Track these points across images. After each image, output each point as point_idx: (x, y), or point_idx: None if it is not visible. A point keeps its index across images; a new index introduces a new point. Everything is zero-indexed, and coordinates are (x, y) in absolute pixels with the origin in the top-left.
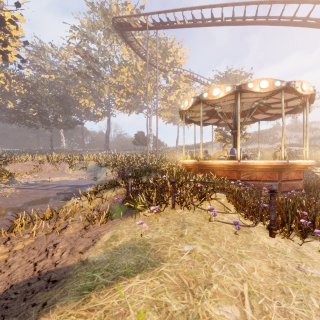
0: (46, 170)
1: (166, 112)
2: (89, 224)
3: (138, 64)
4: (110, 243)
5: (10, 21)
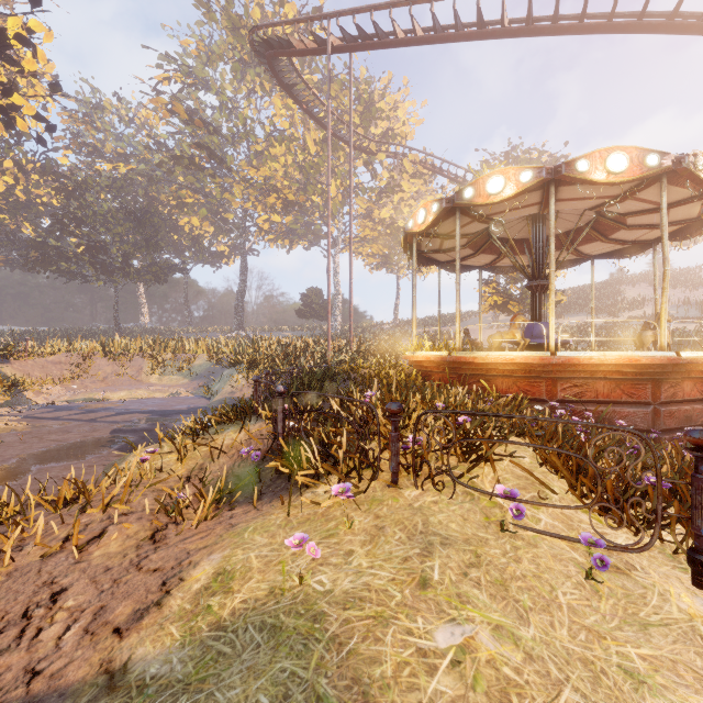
0: (98, 375)
1: (372, 245)
2: (168, 524)
3: (309, 137)
4: (206, 602)
5: (19, 39)
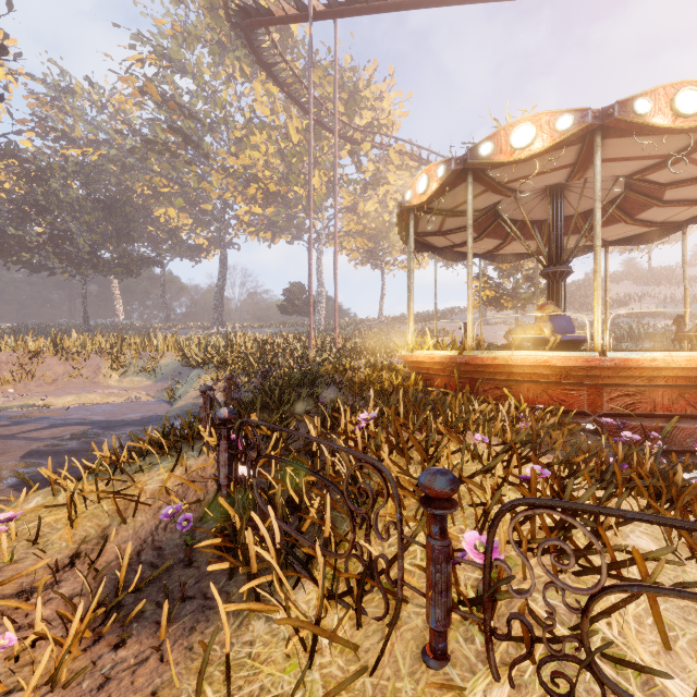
0: (46, 377)
1: (357, 239)
2: None
3: (292, 125)
4: None
5: None
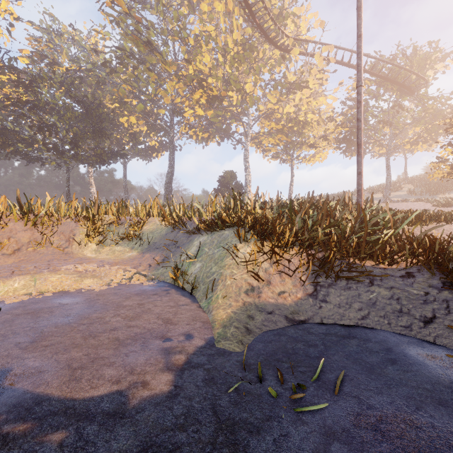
0: (3, 245)
1: (278, 135)
2: None
3: (231, 38)
4: None
5: None
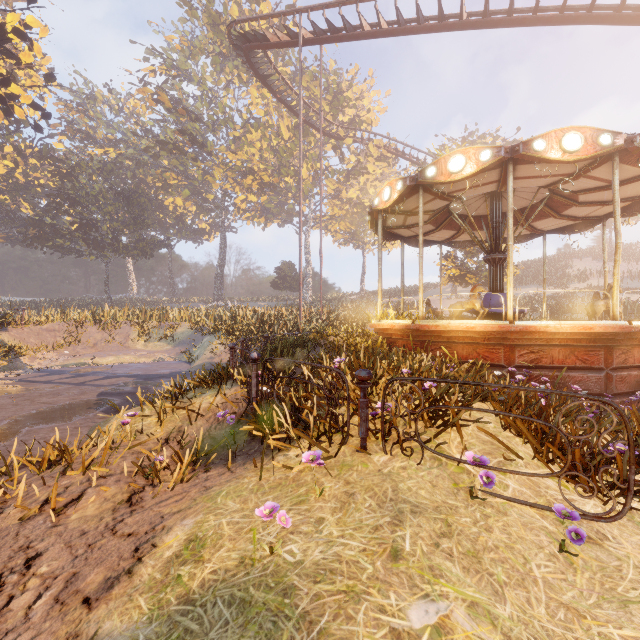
0: (89, 342)
1: (340, 223)
2: (145, 486)
3: (283, 124)
4: (176, 572)
5: (16, 33)
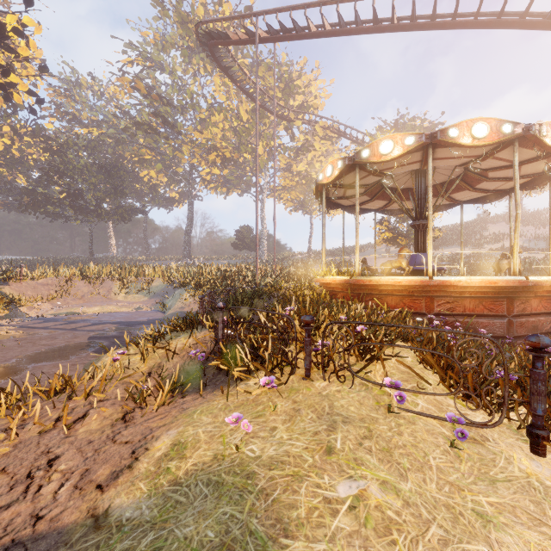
0: (77, 294)
1: (291, 192)
2: (135, 408)
3: (242, 108)
4: (166, 465)
5: (15, 31)
